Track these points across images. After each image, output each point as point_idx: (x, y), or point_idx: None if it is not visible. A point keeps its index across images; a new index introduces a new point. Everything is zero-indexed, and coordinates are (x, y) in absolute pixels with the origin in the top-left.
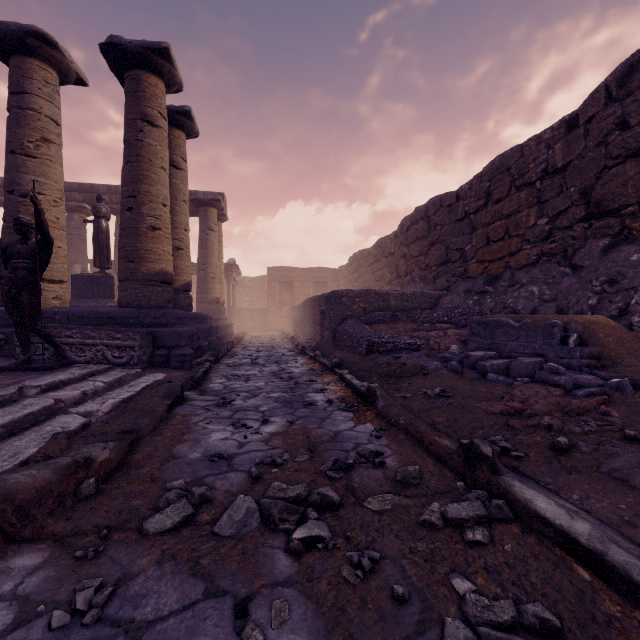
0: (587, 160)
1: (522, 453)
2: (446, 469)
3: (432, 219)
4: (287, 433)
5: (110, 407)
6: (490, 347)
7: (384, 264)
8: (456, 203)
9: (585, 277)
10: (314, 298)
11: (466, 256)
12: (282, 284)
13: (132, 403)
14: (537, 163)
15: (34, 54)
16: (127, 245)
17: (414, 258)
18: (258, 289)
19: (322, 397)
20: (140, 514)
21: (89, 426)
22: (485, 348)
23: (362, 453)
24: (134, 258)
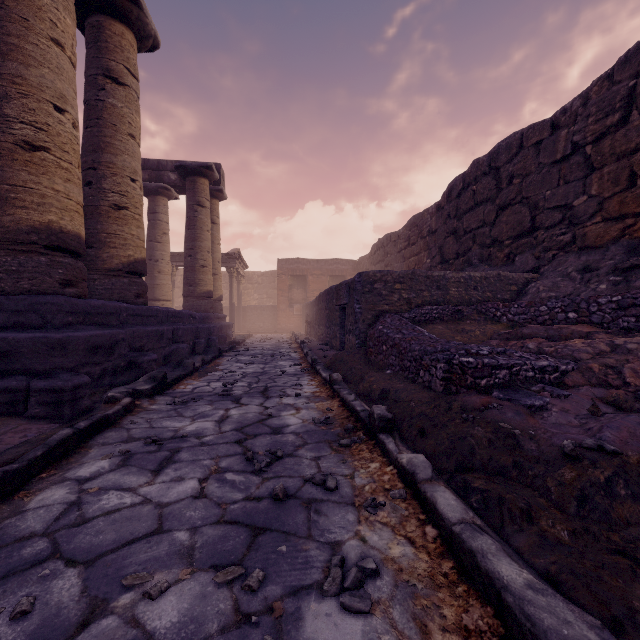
0: None
1: None
2: None
3: (504, 170)
4: None
5: None
6: None
7: (421, 247)
8: (552, 136)
9: None
10: (330, 289)
11: (577, 214)
12: (294, 278)
13: None
14: None
15: None
16: None
17: (470, 232)
18: (268, 285)
19: None
20: None
21: None
22: None
23: None
24: None
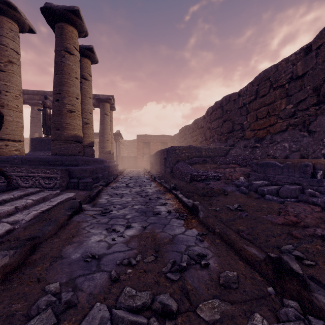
0: (318, 70)
1: (313, 262)
2: (255, 273)
3: (224, 108)
4: (141, 236)
5: (31, 217)
6: (264, 178)
7: (198, 133)
8: (238, 98)
9: (317, 137)
10: (161, 150)
11: (244, 127)
12: (144, 144)
13: (47, 214)
14: (286, 74)
15: (4, 14)
16: (56, 120)
17: (214, 129)
18: (132, 146)
19: (164, 209)
20: (13, 322)
21: (12, 231)
22: (260, 179)
23: (192, 256)
24: (59, 128)
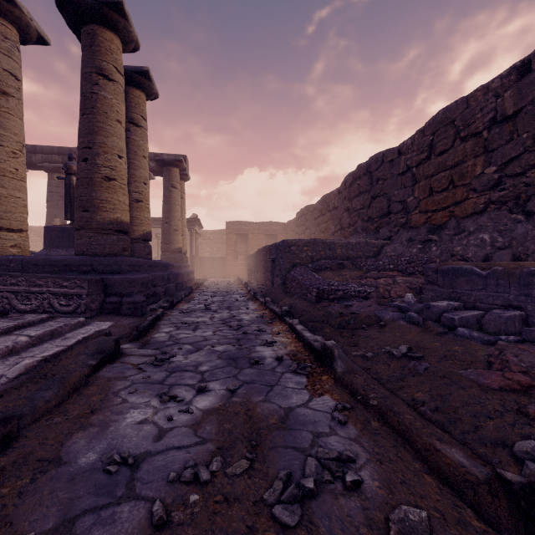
0: None
1: None
2: (465, 508)
3: (374, 174)
4: (225, 411)
5: (21, 370)
6: (450, 296)
7: (328, 217)
8: (398, 158)
9: None
10: (265, 247)
11: (408, 207)
12: (238, 236)
13: (51, 363)
14: (484, 112)
15: None
16: (82, 195)
17: (357, 211)
18: (218, 241)
19: (271, 352)
20: None
21: None
22: (444, 297)
23: (325, 462)
24: (89, 207)
